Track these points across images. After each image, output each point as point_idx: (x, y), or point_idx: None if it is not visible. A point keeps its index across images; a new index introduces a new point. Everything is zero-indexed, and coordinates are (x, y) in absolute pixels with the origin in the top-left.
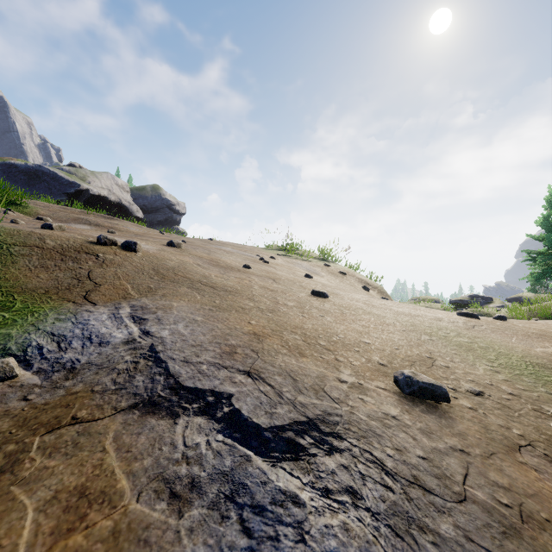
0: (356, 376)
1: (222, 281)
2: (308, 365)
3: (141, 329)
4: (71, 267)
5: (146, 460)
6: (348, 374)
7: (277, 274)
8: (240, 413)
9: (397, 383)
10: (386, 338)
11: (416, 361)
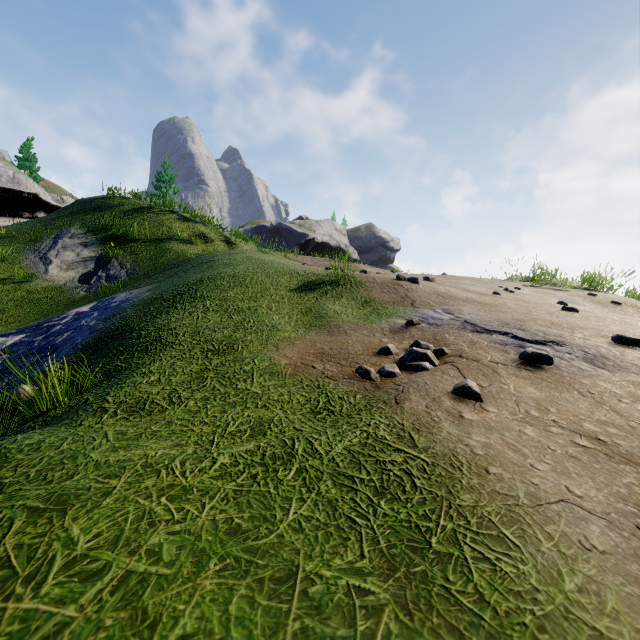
0: (584, 336)
1: (482, 300)
2: (552, 330)
3: (454, 316)
4: (395, 292)
5: (486, 339)
6: (578, 335)
7: (526, 299)
8: (517, 336)
9: (612, 339)
10: (622, 329)
11: (639, 337)
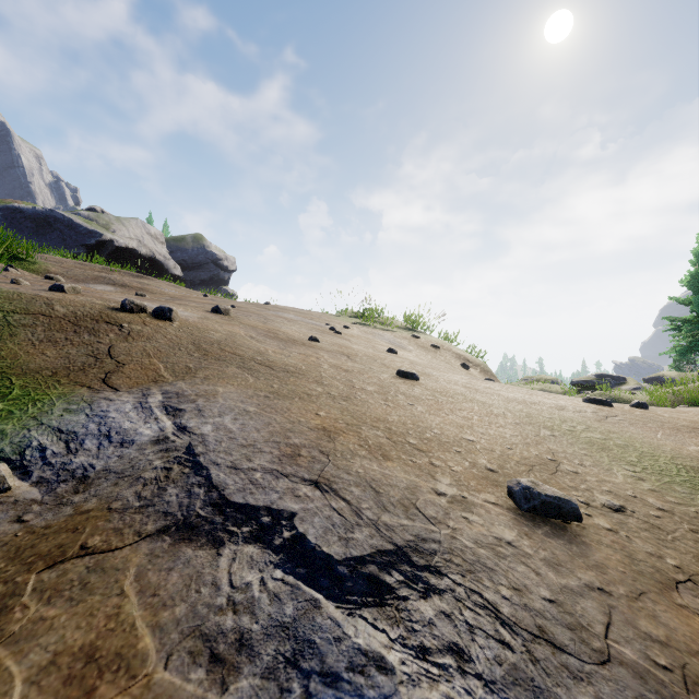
0: (458, 486)
1: (281, 359)
2: (394, 471)
3: (176, 424)
4: (86, 341)
5: (178, 607)
6: (446, 484)
7: (352, 349)
8: (305, 539)
9: (511, 496)
10: (495, 434)
11: (535, 465)
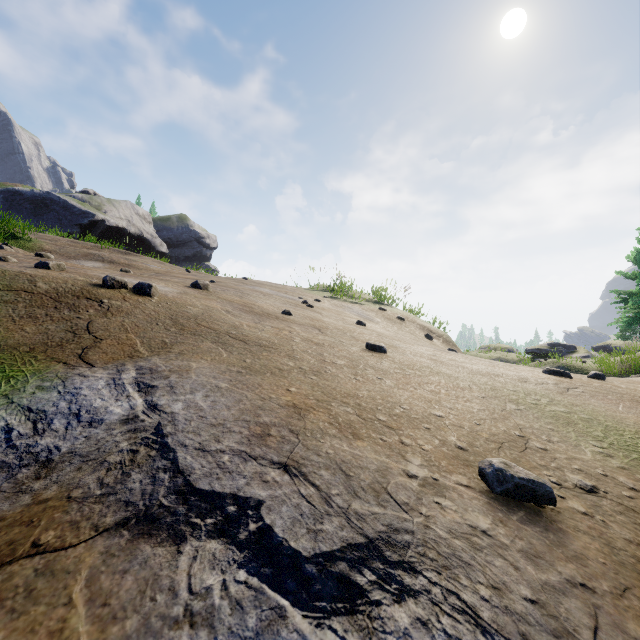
0: (429, 467)
1: (255, 333)
2: (364, 451)
3: (147, 401)
4: (66, 317)
5: (129, 620)
6: (417, 465)
7: (323, 322)
8: (272, 532)
9: (483, 477)
10: (463, 409)
11: (504, 442)
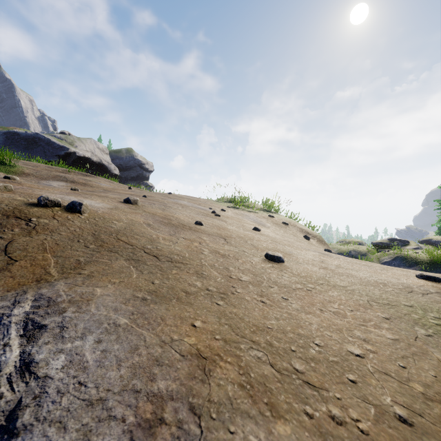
0: None
1: (169, 246)
2: None
3: (23, 355)
4: None
5: None
6: None
7: (228, 230)
8: None
9: None
10: (377, 340)
11: None
